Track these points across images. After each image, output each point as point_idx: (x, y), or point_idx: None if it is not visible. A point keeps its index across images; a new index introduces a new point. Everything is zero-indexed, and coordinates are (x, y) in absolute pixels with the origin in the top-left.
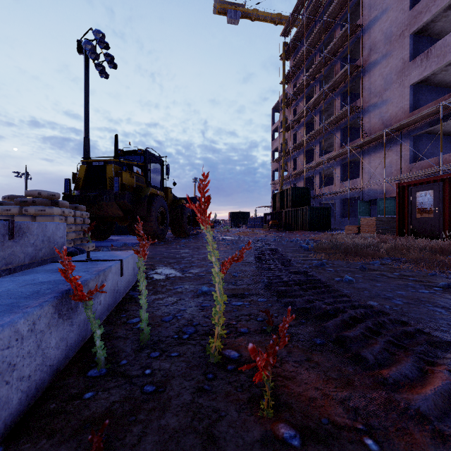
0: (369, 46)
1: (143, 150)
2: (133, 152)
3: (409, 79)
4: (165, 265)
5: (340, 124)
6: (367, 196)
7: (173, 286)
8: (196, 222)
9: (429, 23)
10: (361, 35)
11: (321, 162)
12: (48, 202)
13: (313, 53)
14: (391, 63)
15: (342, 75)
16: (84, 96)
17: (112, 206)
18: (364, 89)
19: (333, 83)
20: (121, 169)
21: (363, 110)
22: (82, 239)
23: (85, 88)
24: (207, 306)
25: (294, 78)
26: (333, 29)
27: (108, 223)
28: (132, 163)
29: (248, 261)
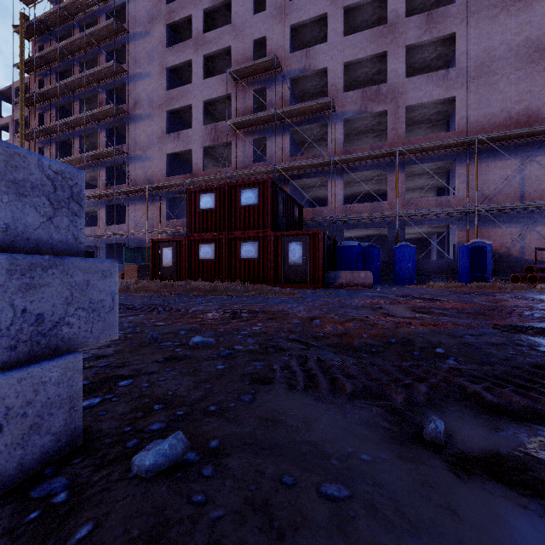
0: (135, 97)
1: None
2: None
3: (166, 148)
4: None
5: (106, 161)
6: (133, 243)
7: None
8: None
9: (180, 110)
10: (128, 82)
11: None
12: None
13: (70, 58)
14: (153, 126)
15: (108, 111)
16: None
17: None
18: (131, 137)
19: (98, 113)
20: None
21: (130, 158)
22: None
23: None
24: None
25: (41, 72)
26: (98, 51)
27: None
28: None
29: None
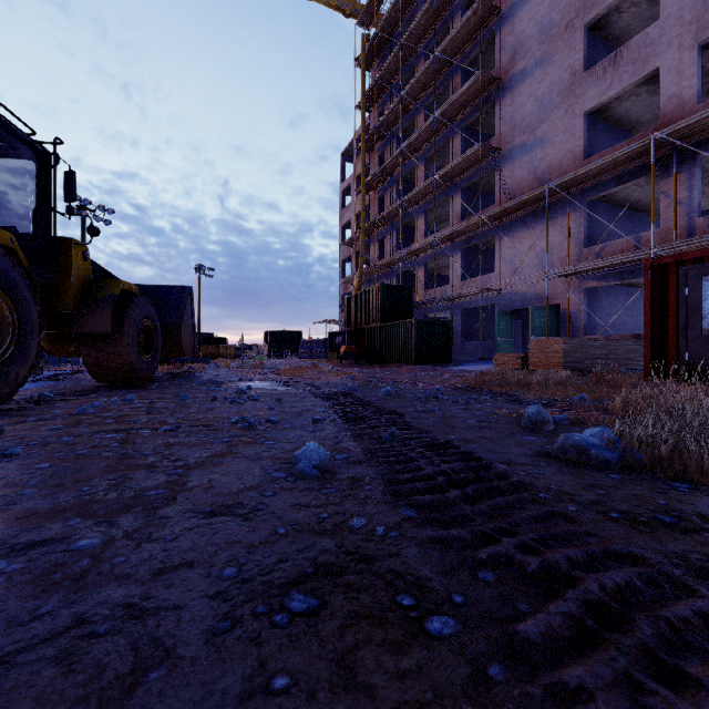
0: (512, 45)
1: None
2: None
3: (582, 102)
4: None
5: (461, 180)
6: (509, 303)
7: None
8: (177, 345)
9: (612, 12)
10: (499, 26)
11: (430, 244)
12: None
13: (413, 58)
14: (551, 75)
15: (468, 93)
16: None
17: None
18: (504, 119)
19: (451, 106)
20: None
21: (502, 157)
22: None
23: None
24: None
25: (381, 101)
26: (449, 18)
27: None
28: None
29: None
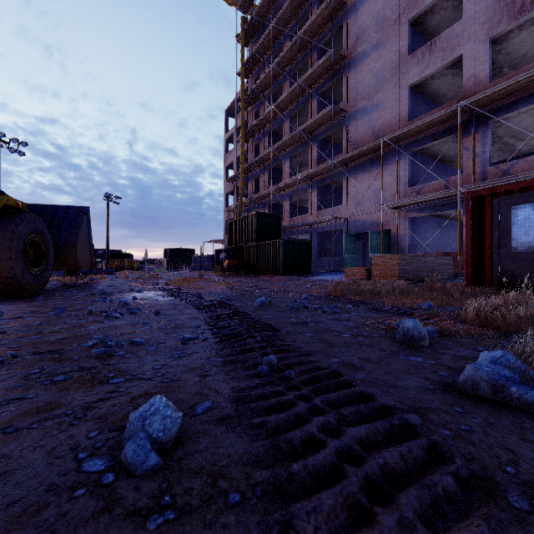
0: (356, 32)
1: None
2: None
3: (407, 78)
4: None
5: (318, 133)
6: (353, 228)
7: None
8: (72, 259)
9: (428, 13)
10: (346, 17)
11: (294, 182)
12: None
13: (281, 38)
14: (384, 57)
15: (323, 66)
16: None
17: None
18: (349, 88)
19: (310, 76)
20: None
21: (348, 117)
22: None
23: None
24: None
25: (256, 71)
26: (308, 9)
27: None
28: None
29: None
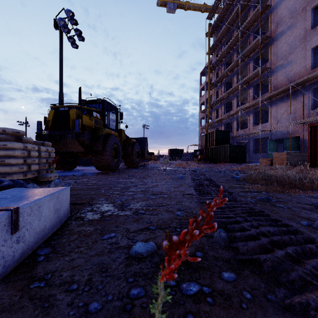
0: (276, 20)
1: (101, 99)
2: (94, 101)
3: (310, 43)
4: (106, 198)
5: (253, 82)
6: (275, 136)
7: (102, 234)
8: (143, 156)
9: None
10: (270, 13)
11: (238, 111)
12: (13, 138)
13: (231, 30)
14: (295, 32)
15: (255, 44)
16: (59, 61)
17: (74, 143)
18: (272, 54)
19: (247, 51)
20: (82, 113)
21: (272, 71)
22: (48, 170)
23: (60, 55)
24: (139, 296)
25: (217, 50)
26: (247, 11)
27: (75, 156)
28: (91, 109)
29: (189, 193)
